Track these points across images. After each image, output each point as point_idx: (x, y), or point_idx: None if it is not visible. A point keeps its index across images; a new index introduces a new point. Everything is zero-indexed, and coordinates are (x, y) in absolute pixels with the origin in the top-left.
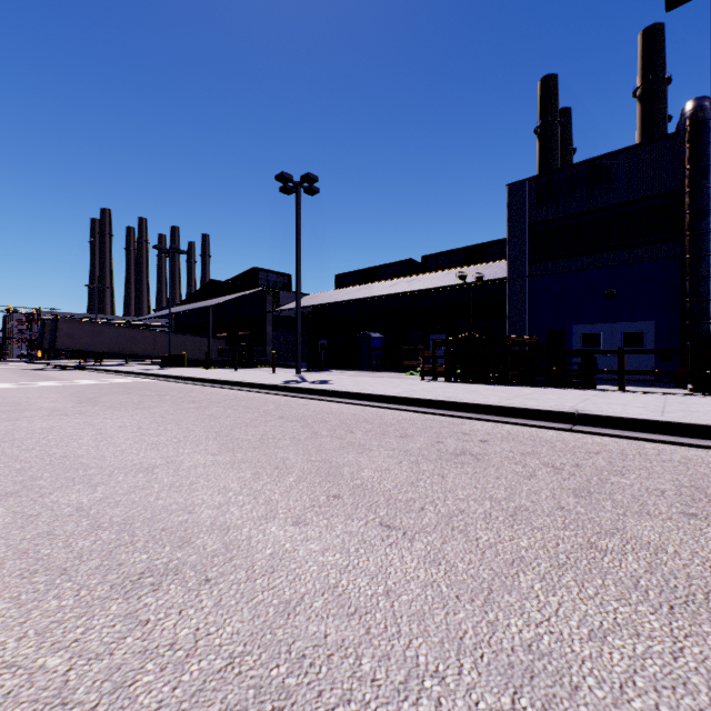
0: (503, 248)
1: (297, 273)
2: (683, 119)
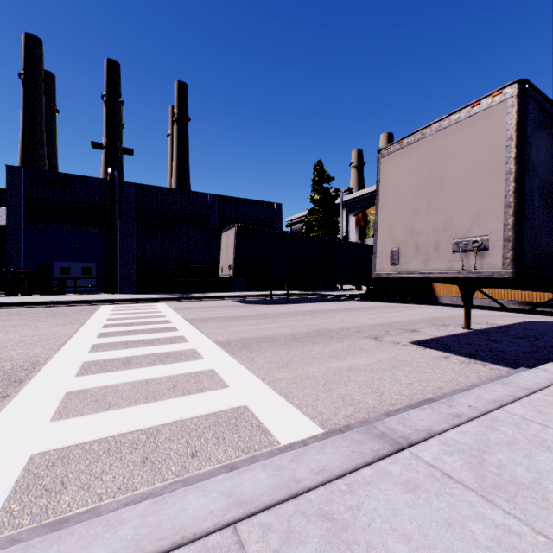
0: None
1: None
2: (107, 176)
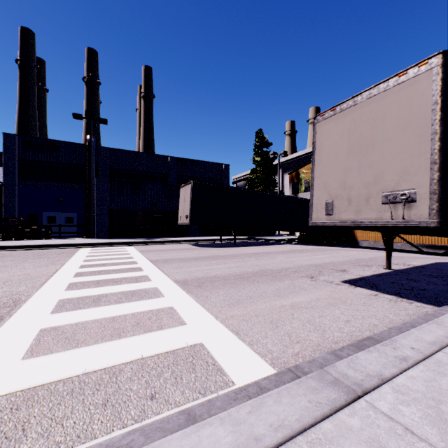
0: None
1: None
2: (86, 141)
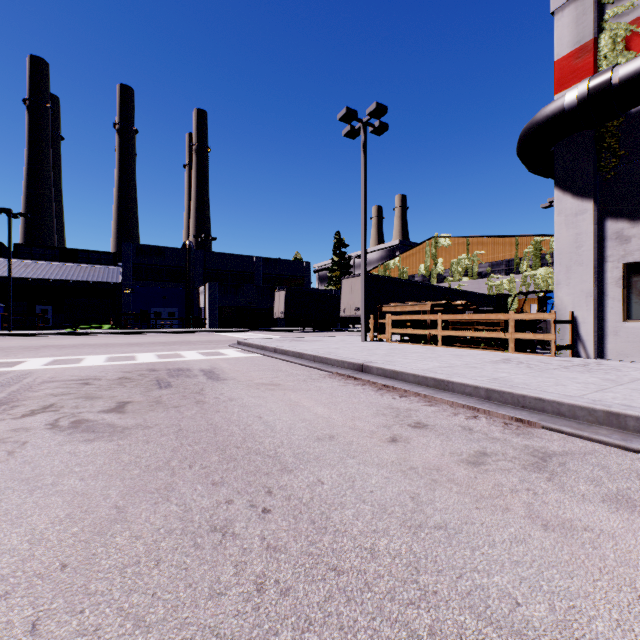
0: (90, 255)
1: (10, 269)
2: (187, 247)
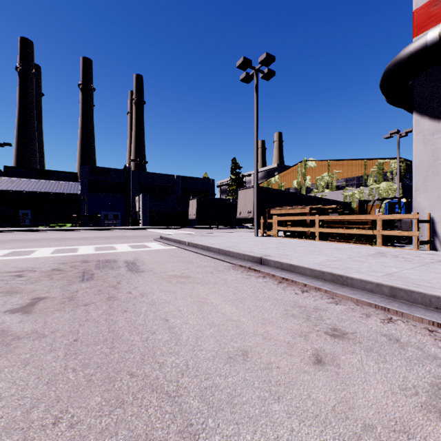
0: (59, 174)
1: None
2: (127, 168)
